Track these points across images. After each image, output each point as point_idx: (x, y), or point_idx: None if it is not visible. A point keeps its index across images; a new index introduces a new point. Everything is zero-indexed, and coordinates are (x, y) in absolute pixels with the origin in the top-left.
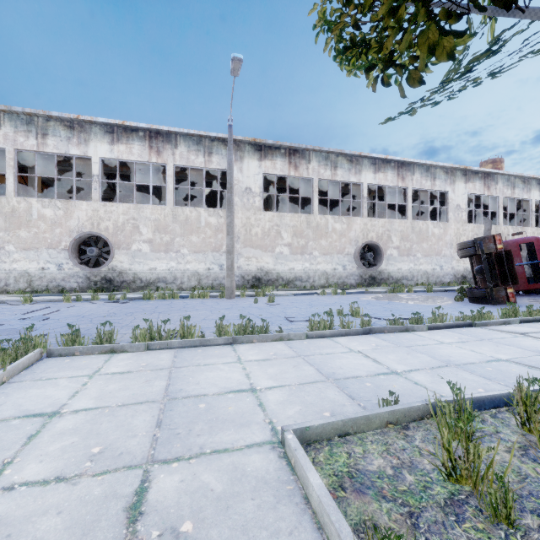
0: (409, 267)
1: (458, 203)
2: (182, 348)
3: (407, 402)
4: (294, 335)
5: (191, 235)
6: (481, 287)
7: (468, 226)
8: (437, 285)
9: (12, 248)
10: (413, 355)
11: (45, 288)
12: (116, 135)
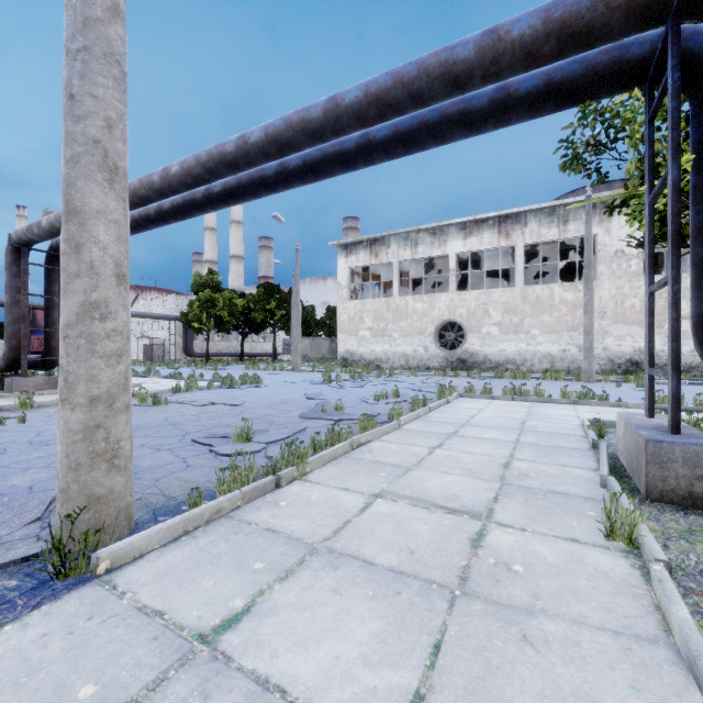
0: None
1: None
2: (535, 402)
3: None
4: (631, 404)
5: (542, 315)
6: None
7: None
8: None
9: (396, 335)
10: None
11: (417, 366)
12: (469, 230)
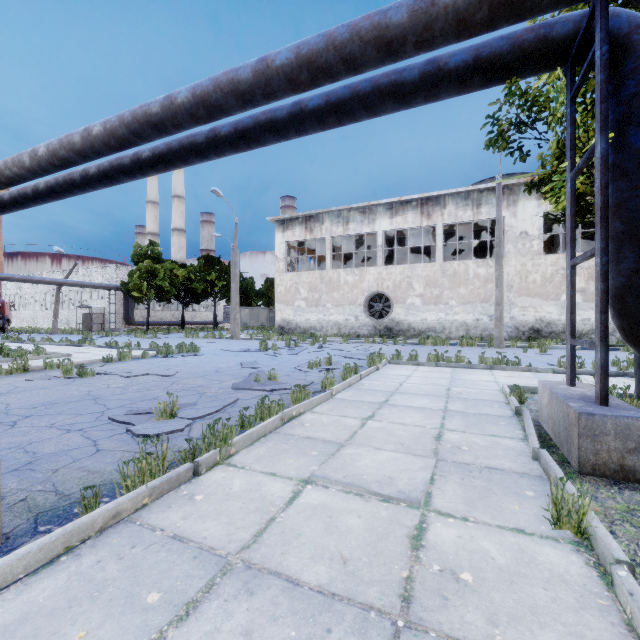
0: None
1: None
2: (456, 368)
3: None
4: (540, 369)
5: (458, 288)
6: None
7: None
8: None
9: (329, 305)
10: None
11: (348, 333)
12: (395, 210)
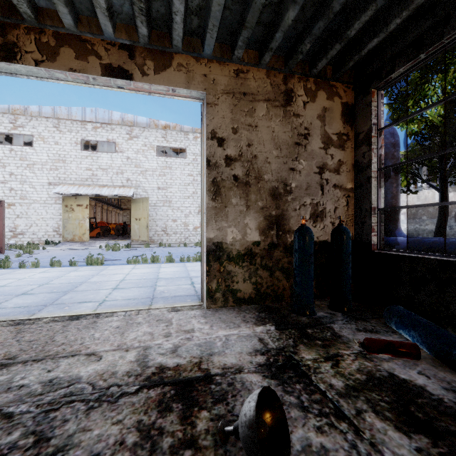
0: None
1: None
2: None
3: None
4: None
5: None
6: None
7: None
8: None
9: (424, 218)
10: None
11: None
12: None
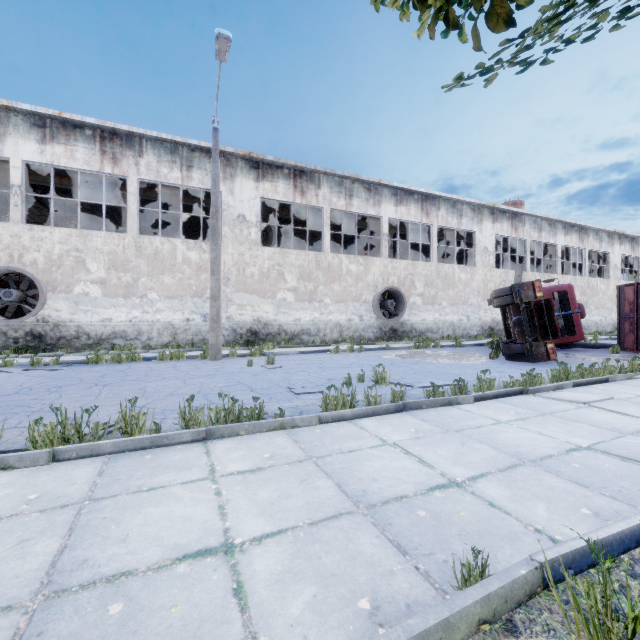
0: (434, 318)
1: (486, 245)
2: (119, 452)
3: (503, 569)
4: (300, 420)
5: (162, 275)
6: (518, 341)
7: (496, 271)
8: (464, 338)
9: None
10: (471, 447)
11: None
12: (50, 131)
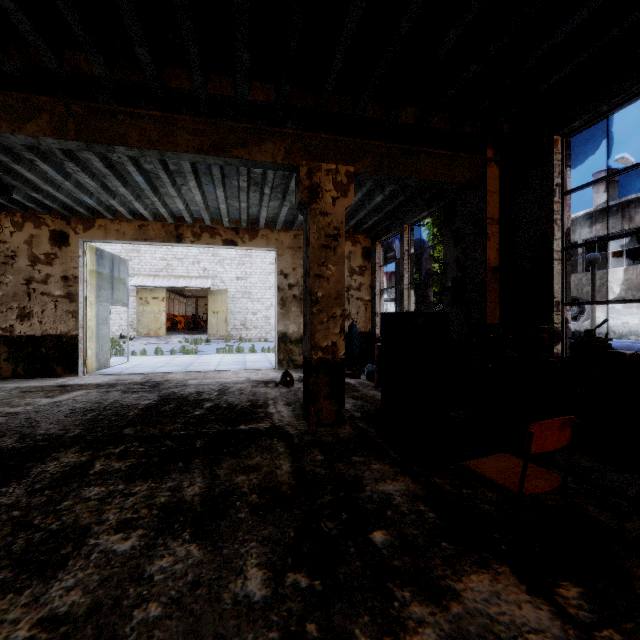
0: None
1: None
2: None
3: None
4: None
5: None
6: None
7: None
8: None
9: None
10: None
11: None
12: (594, 218)
